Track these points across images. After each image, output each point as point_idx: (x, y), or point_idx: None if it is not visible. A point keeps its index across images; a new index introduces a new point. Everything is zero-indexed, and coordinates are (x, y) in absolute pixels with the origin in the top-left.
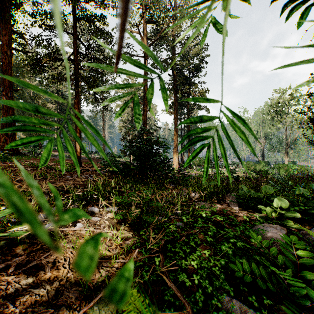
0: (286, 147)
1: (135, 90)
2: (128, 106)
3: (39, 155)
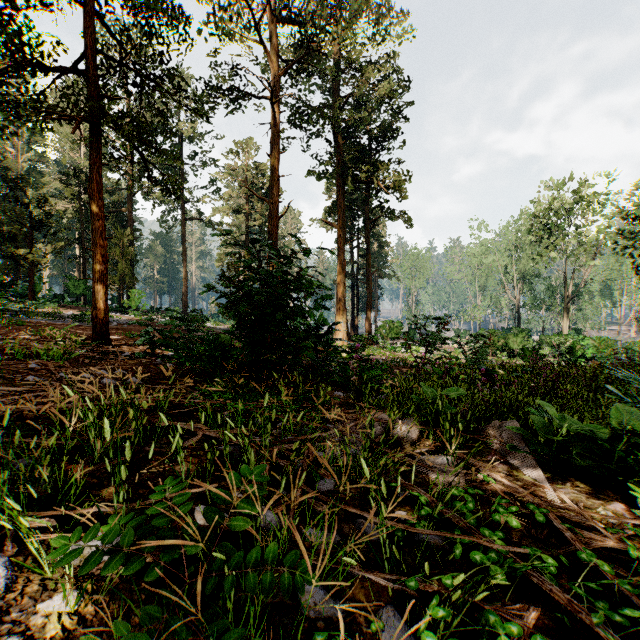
0: (565, 300)
1: (254, 175)
2: (239, 209)
3: (18, 316)
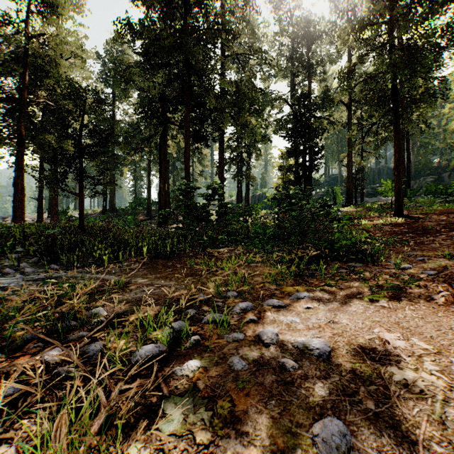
0: None
1: None
2: None
3: None
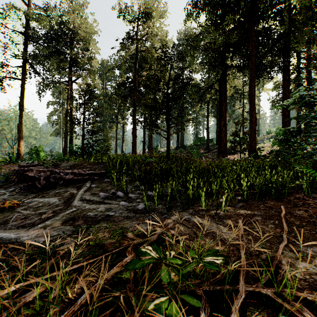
0: None
1: None
2: None
3: None
